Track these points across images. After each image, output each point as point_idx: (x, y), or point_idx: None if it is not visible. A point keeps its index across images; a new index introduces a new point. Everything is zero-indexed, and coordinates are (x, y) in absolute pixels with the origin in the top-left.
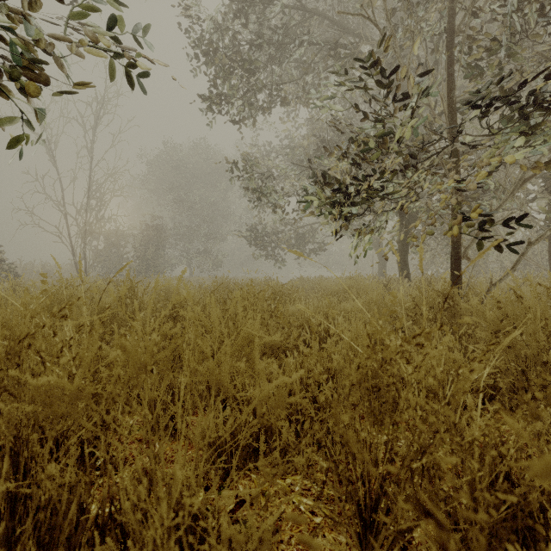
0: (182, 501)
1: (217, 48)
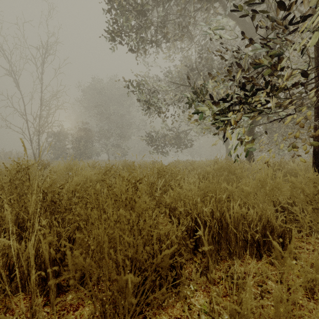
0: None
1: None
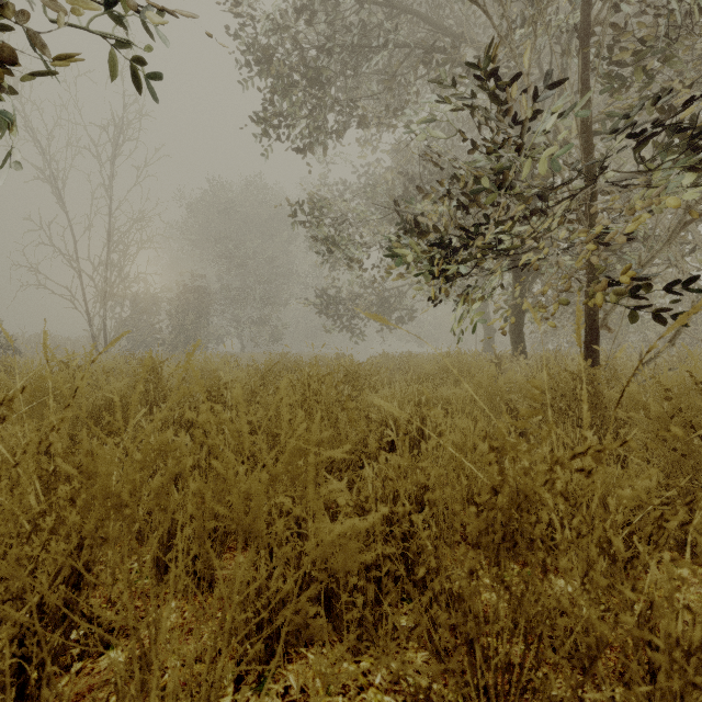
0: None
1: (273, 53)
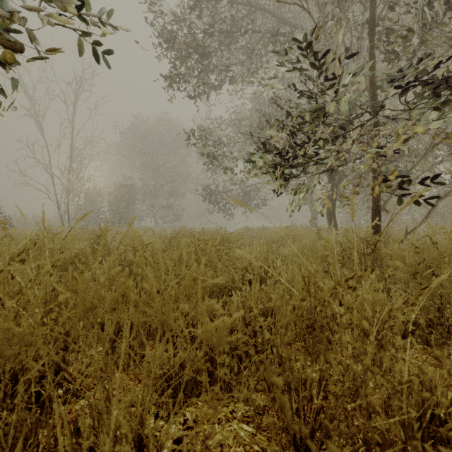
0: (115, 449)
1: (176, 36)
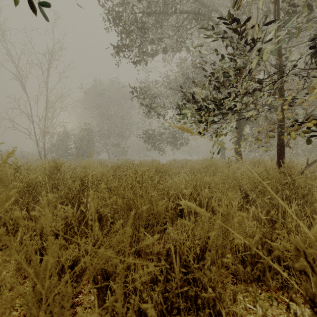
0: None
1: (121, 15)
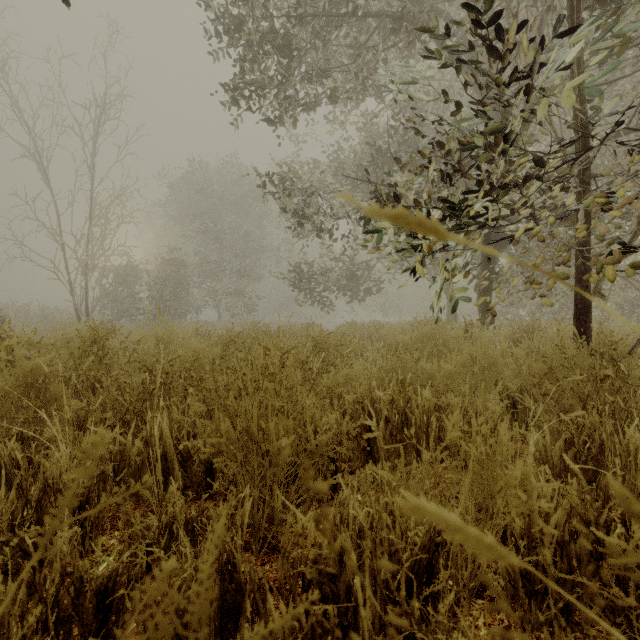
0: None
1: (243, 20)
